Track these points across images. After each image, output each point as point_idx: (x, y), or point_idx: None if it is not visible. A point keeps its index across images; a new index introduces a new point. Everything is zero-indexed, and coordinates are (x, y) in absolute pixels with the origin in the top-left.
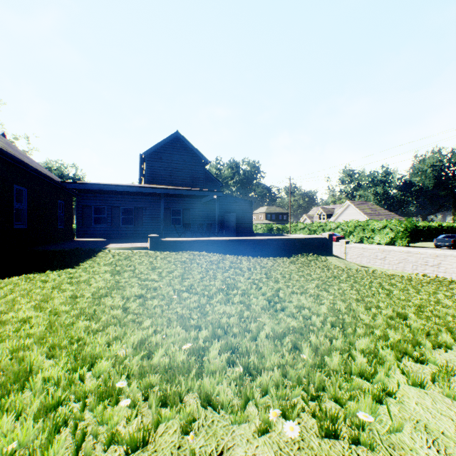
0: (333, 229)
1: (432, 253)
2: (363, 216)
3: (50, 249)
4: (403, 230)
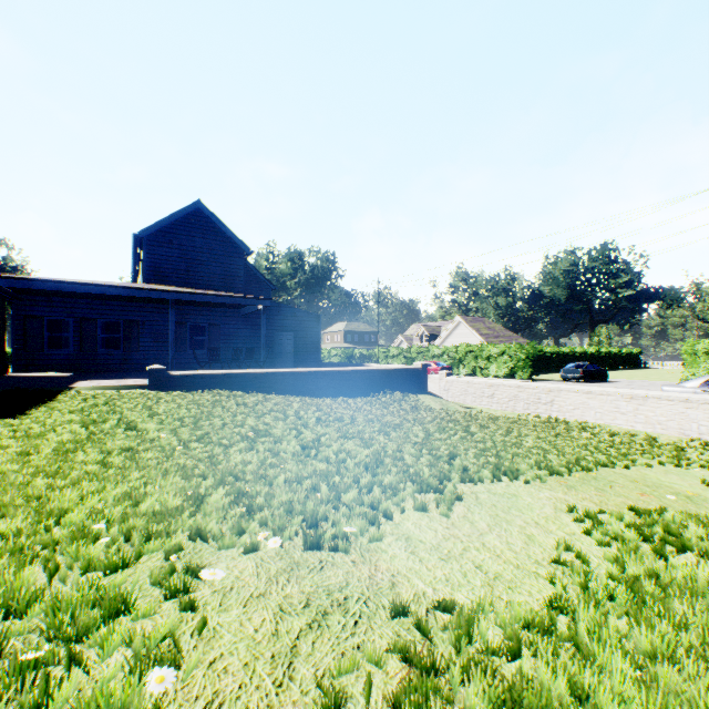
0: (438, 357)
1: (545, 387)
2: (478, 338)
3: None
4: (525, 358)
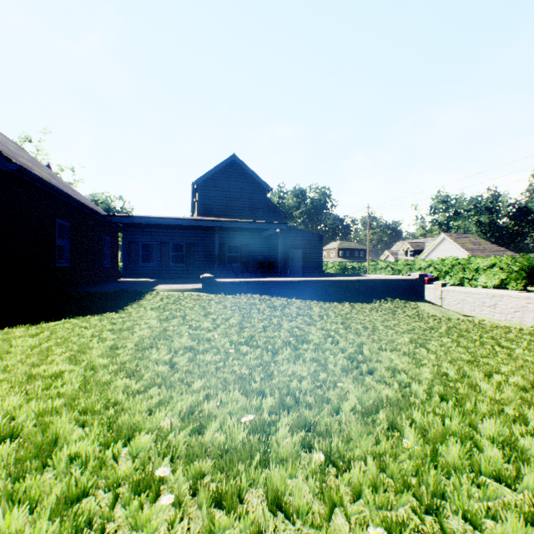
0: (424, 269)
1: None
2: (463, 252)
3: (94, 291)
4: (518, 270)
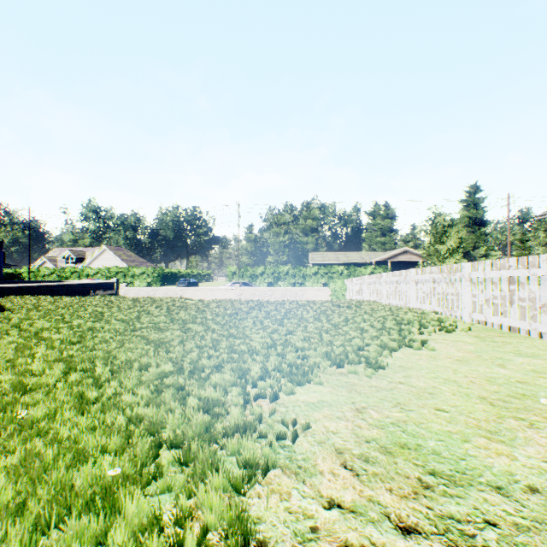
0: (93, 275)
1: (180, 288)
2: (121, 262)
3: None
4: (158, 276)
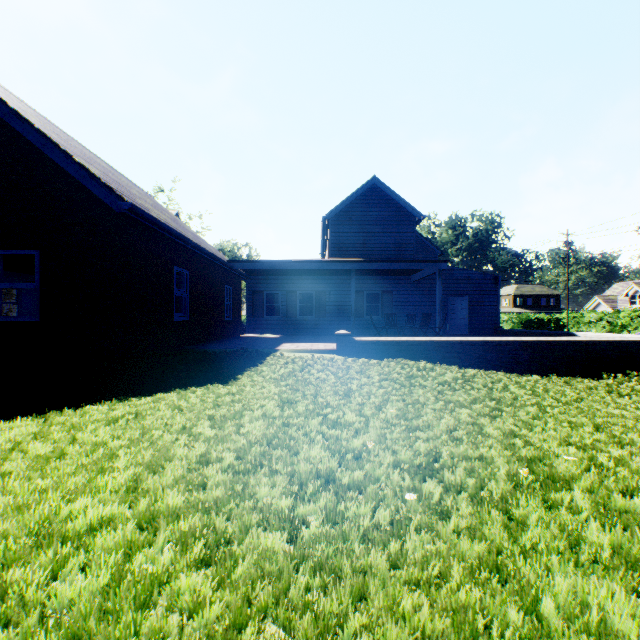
0: None
1: None
2: None
3: (212, 349)
4: None
